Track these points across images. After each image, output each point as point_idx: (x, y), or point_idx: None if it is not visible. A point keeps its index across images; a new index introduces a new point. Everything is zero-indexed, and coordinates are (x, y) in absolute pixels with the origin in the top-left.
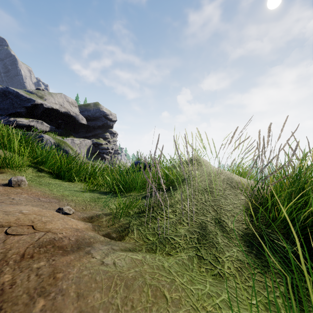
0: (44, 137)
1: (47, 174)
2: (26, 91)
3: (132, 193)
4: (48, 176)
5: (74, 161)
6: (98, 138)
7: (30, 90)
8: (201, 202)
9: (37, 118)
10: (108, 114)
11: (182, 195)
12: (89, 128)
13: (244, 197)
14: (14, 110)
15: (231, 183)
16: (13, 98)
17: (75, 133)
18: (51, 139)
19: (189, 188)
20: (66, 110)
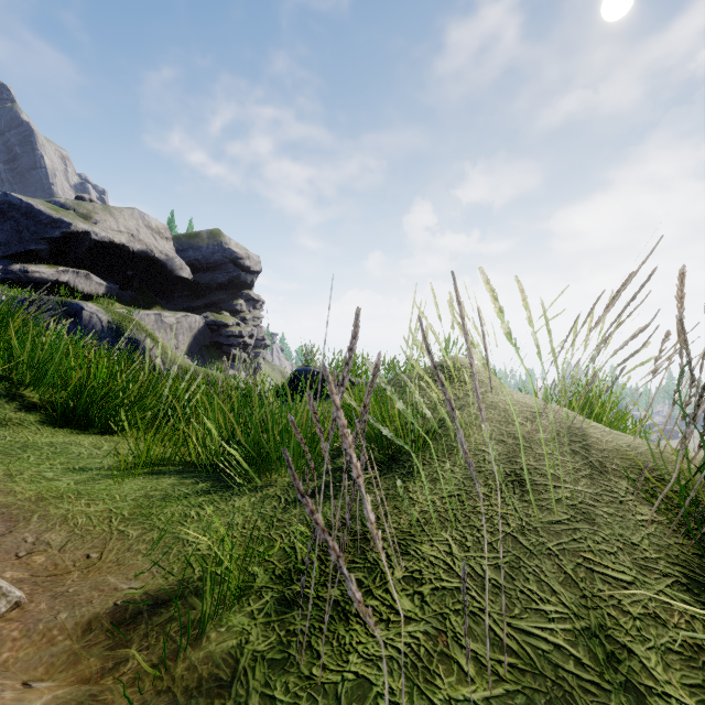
0: (84, 308)
1: (36, 414)
2: (50, 202)
3: (278, 476)
4: (37, 419)
5: (129, 373)
6: (219, 312)
7: (60, 200)
8: (506, 532)
9: (78, 265)
10: (241, 256)
11: (434, 497)
12: (198, 289)
13: (650, 510)
14: (22, 247)
15: (588, 452)
16: (21, 217)
17: (165, 300)
18: (101, 313)
19: (451, 464)
20: (144, 247)
